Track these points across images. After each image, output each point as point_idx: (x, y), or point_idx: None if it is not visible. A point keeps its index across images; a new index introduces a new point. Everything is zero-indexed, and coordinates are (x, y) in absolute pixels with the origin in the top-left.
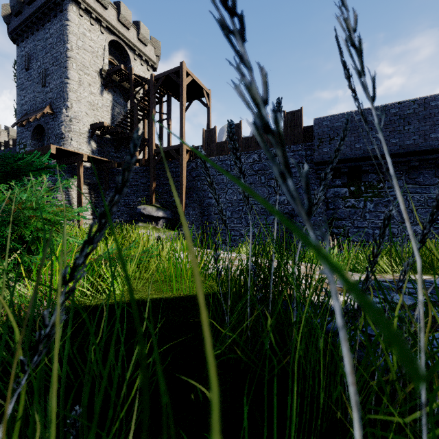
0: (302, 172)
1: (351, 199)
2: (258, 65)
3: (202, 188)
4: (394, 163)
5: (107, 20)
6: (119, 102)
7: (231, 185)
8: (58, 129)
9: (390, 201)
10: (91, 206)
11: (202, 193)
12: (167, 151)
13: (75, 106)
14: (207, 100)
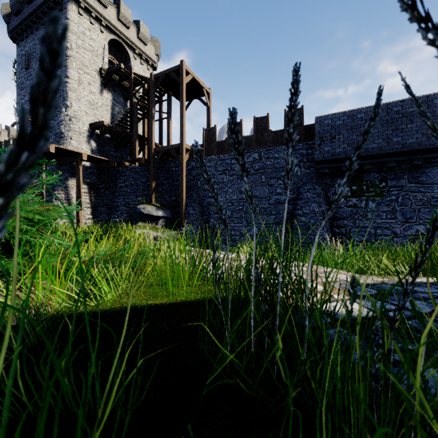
0: None
1: (353, 199)
2: None
3: (202, 188)
4: (397, 162)
5: (107, 19)
6: (119, 101)
7: (231, 184)
8: (58, 128)
9: (392, 200)
10: (91, 206)
11: (202, 192)
12: (167, 151)
13: (74, 105)
14: (207, 99)
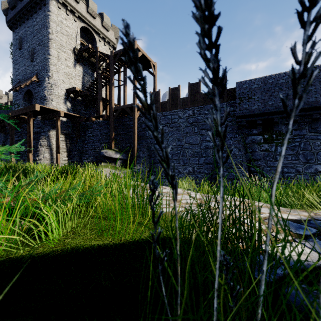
0: None
1: (265, 145)
2: None
3: (150, 137)
4: (300, 116)
5: (79, 12)
6: (88, 73)
7: (172, 134)
8: (42, 93)
9: (296, 146)
10: (67, 150)
11: (150, 140)
12: (123, 109)
13: (54, 76)
14: (153, 70)
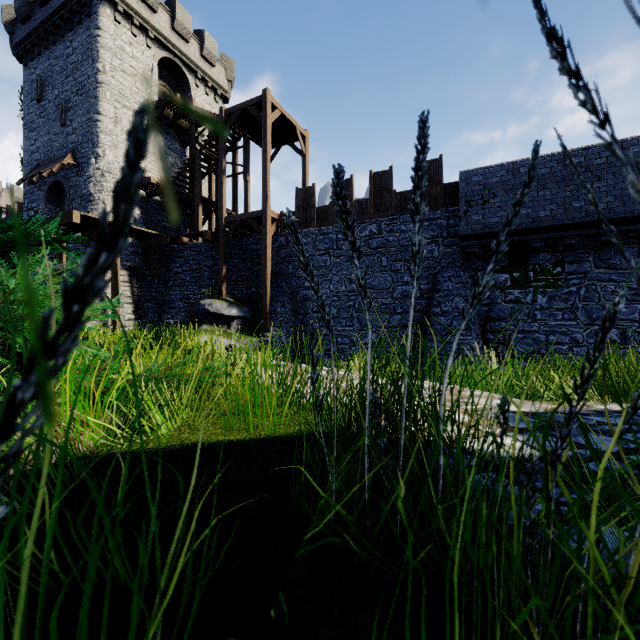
0: None
1: (514, 291)
2: None
3: (295, 275)
4: (578, 237)
5: (156, 29)
6: (174, 148)
7: (338, 270)
8: (85, 187)
9: (572, 293)
10: (133, 301)
11: (295, 281)
12: (244, 220)
13: (109, 154)
14: (302, 145)
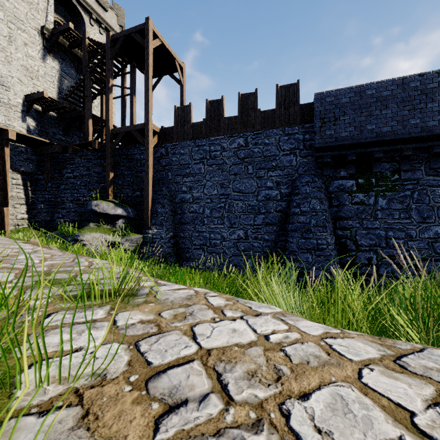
0: None
1: (359, 194)
2: None
3: (174, 180)
4: (412, 150)
5: None
6: (70, 73)
7: (210, 176)
8: None
9: (407, 196)
10: (26, 202)
11: (174, 186)
12: (129, 133)
13: (2, 69)
14: (180, 75)
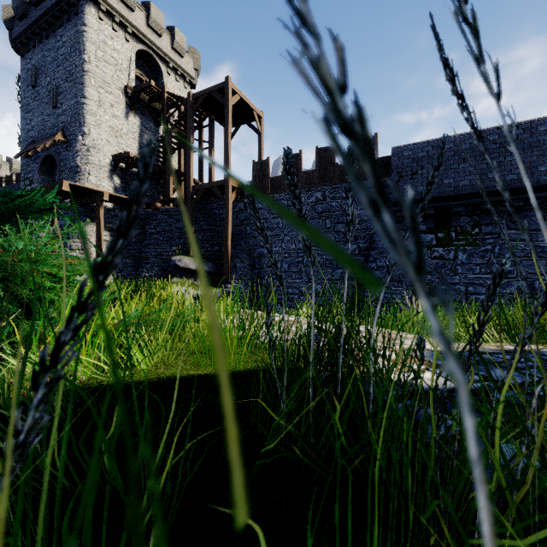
0: (404, 206)
1: (439, 249)
2: (330, 33)
3: (252, 235)
4: (493, 203)
5: (133, 25)
6: (149, 127)
7: (288, 231)
8: (73, 161)
9: (488, 250)
10: None
11: (252, 240)
12: (209, 189)
13: (93, 132)
14: (258, 124)
